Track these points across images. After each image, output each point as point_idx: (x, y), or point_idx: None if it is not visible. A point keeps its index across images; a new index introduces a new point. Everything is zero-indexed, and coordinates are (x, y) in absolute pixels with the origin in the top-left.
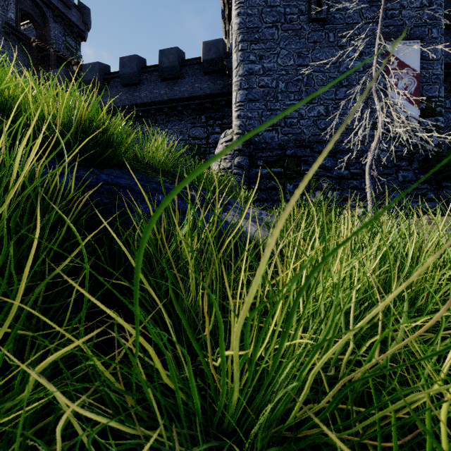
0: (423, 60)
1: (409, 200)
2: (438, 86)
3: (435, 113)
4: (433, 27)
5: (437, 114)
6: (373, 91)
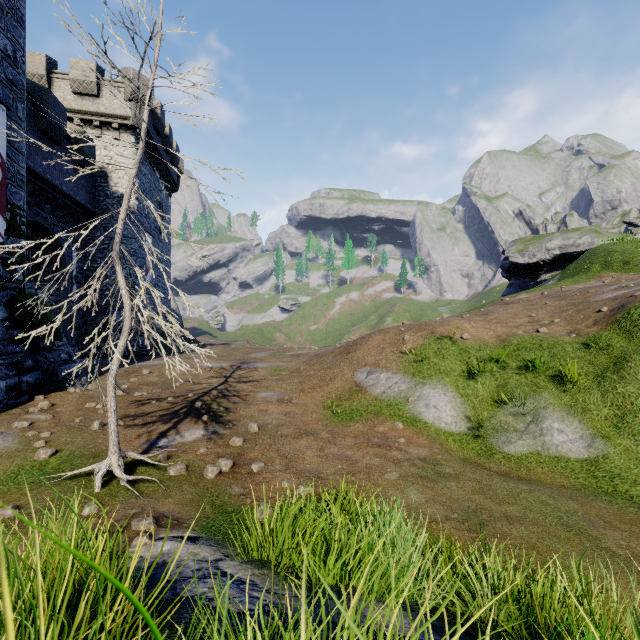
0: (8, 142)
1: (5, 375)
2: (24, 193)
3: (21, 232)
4: (19, 101)
5: (23, 235)
6: (115, 254)
